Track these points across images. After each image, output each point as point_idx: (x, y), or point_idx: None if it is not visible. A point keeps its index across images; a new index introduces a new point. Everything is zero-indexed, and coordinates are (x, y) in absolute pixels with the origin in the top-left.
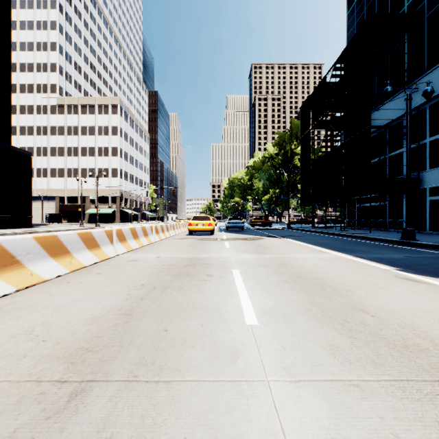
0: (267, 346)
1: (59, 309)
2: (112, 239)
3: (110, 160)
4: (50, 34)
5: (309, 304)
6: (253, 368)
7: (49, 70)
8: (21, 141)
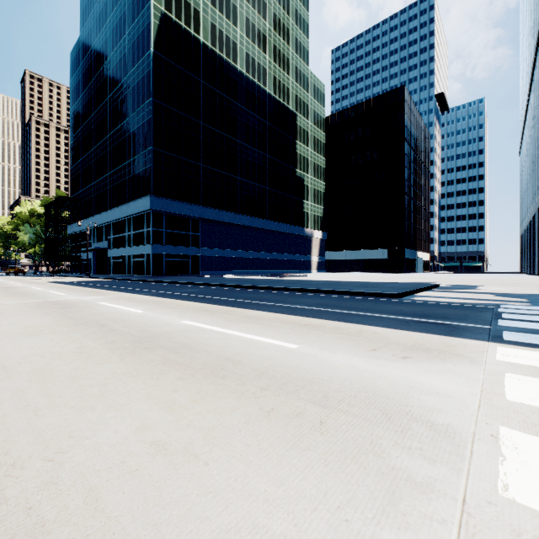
0: None
1: None
2: None
3: None
4: None
5: None
6: None
7: None
8: None
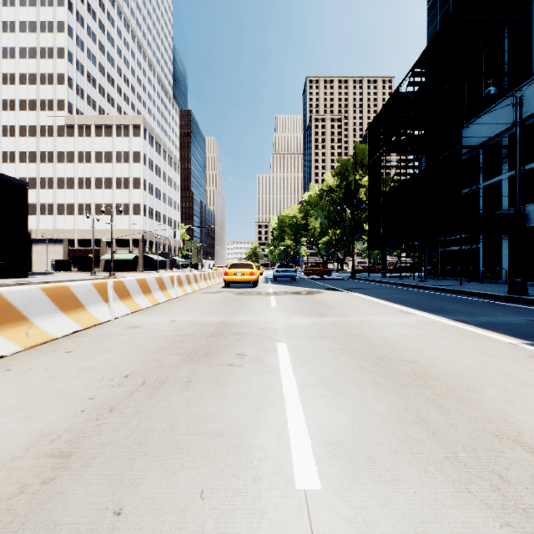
0: None
1: None
2: (107, 295)
3: (131, 193)
4: (57, 38)
5: (413, 424)
6: None
7: (55, 83)
8: (21, 170)
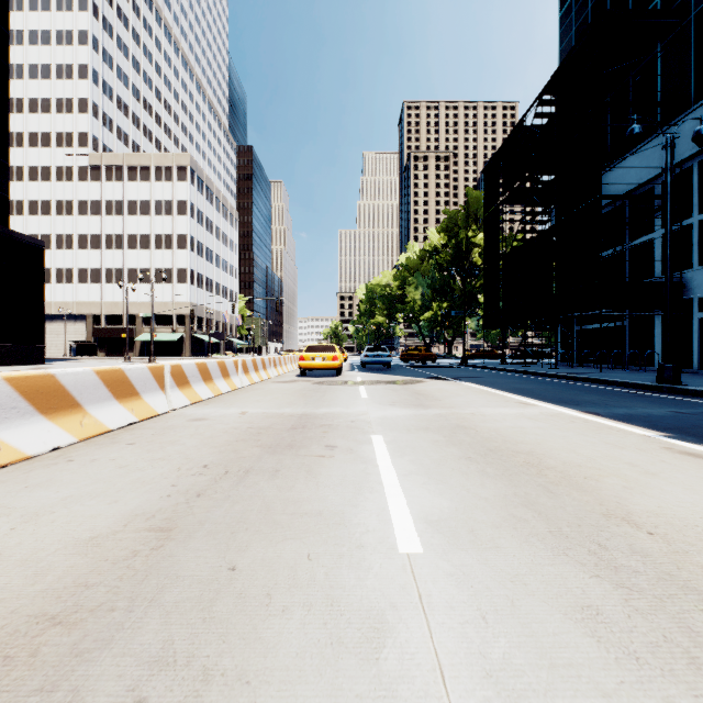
0: (446, 609)
1: (31, 517)
2: (164, 381)
3: (174, 255)
4: (78, 52)
5: (520, 506)
6: (417, 673)
7: (75, 111)
8: (31, 225)
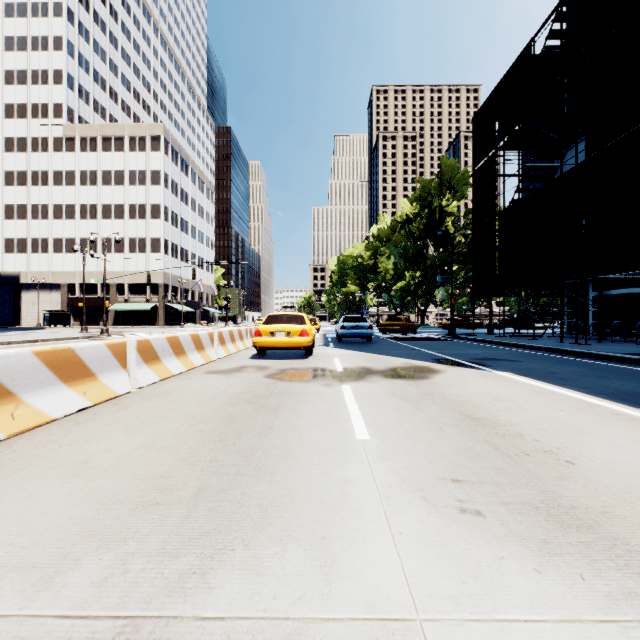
0: None
1: None
2: None
3: (148, 224)
4: (53, 24)
5: None
6: None
7: (51, 82)
8: (7, 195)
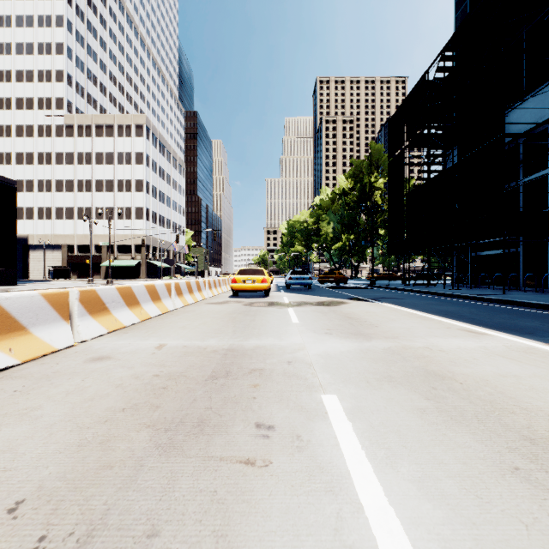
0: None
1: None
2: (69, 310)
3: (133, 196)
4: (55, 33)
5: None
6: None
7: (53, 80)
8: (18, 172)
